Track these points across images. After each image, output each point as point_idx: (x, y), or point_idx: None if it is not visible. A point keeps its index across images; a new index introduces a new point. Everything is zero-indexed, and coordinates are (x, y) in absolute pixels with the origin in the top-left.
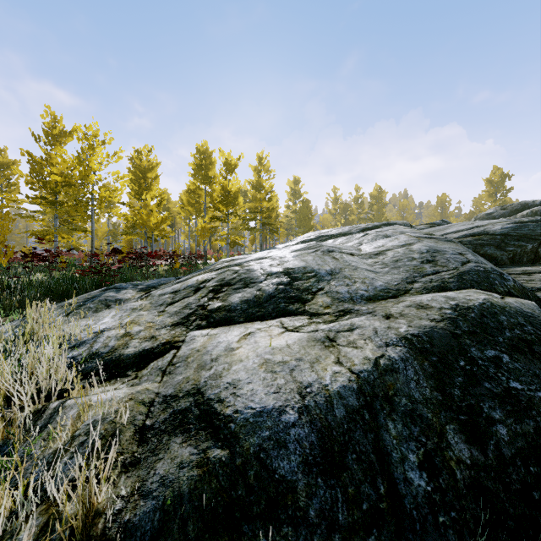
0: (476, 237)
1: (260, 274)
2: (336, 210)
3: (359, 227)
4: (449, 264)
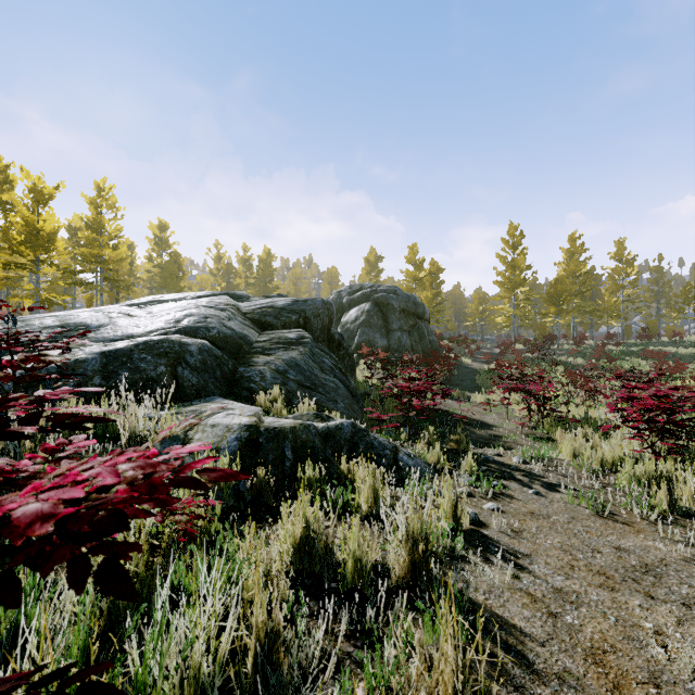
0: (264, 310)
1: (38, 327)
2: (219, 271)
3: (197, 295)
4: (187, 323)
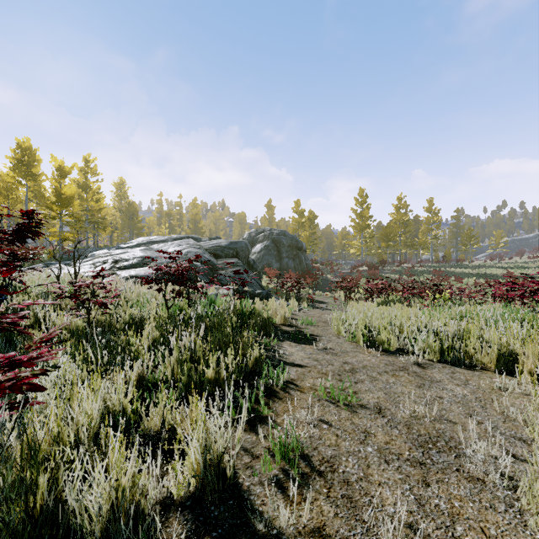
0: (216, 247)
1: (131, 257)
2: (161, 214)
3: (173, 238)
4: (190, 255)
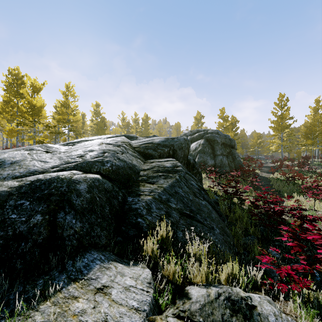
0: (147, 145)
1: None
2: (123, 125)
3: (108, 136)
4: (87, 158)
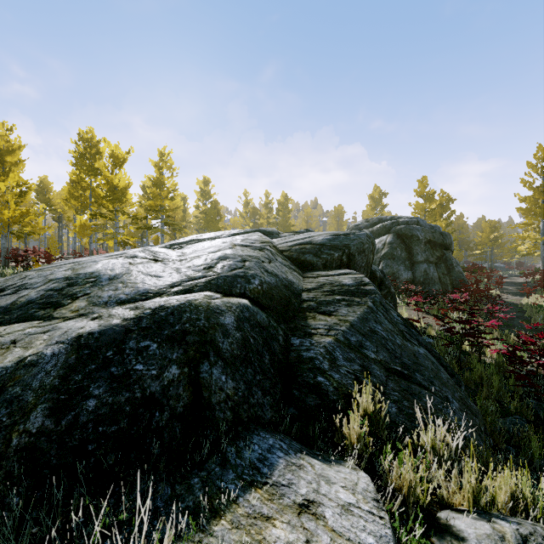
0: (302, 246)
1: (45, 279)
2: (247, 214)
3: (231, 233)
4: (220, 270)
